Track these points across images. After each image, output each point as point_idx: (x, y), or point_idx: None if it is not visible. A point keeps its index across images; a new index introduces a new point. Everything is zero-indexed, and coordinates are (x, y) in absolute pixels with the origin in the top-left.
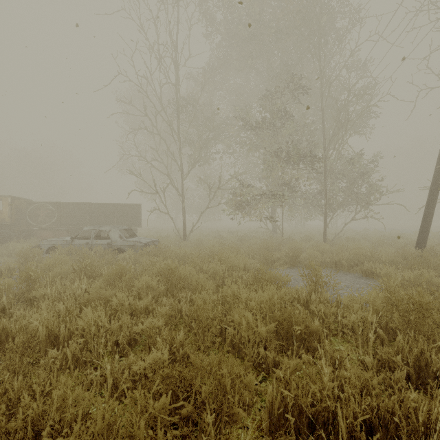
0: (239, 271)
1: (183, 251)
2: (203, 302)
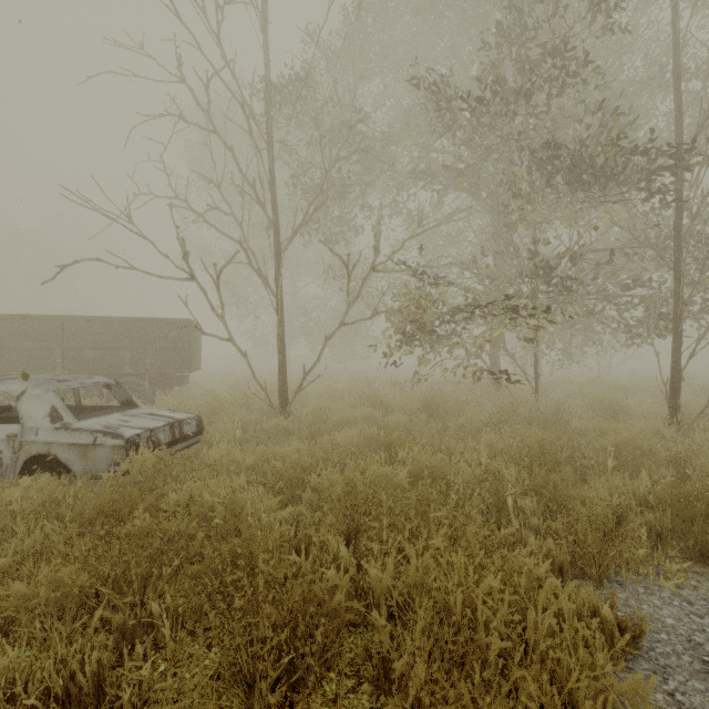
0: None
1: (227, 499)
2: None
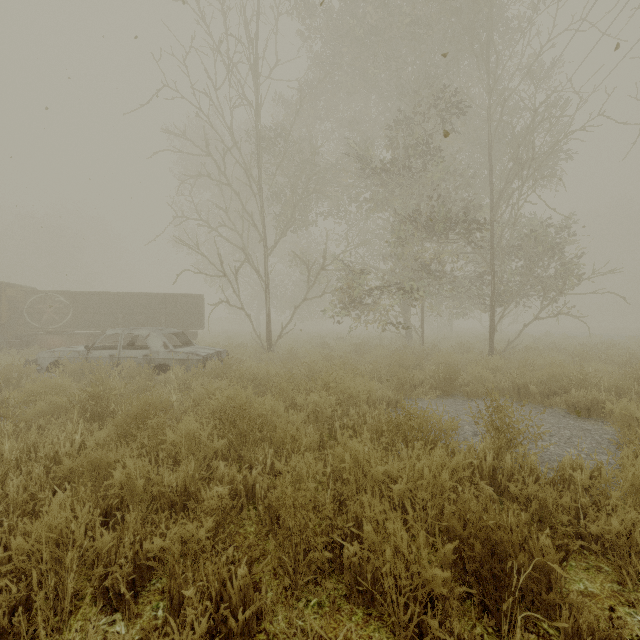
0: (360, 408)
1: (264, 370)
2: (296, 476)
